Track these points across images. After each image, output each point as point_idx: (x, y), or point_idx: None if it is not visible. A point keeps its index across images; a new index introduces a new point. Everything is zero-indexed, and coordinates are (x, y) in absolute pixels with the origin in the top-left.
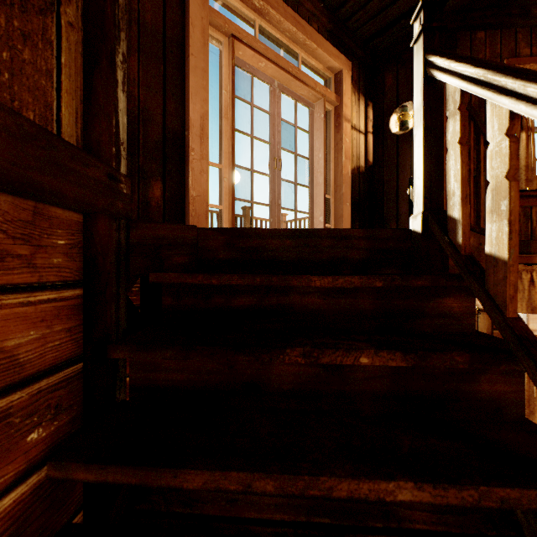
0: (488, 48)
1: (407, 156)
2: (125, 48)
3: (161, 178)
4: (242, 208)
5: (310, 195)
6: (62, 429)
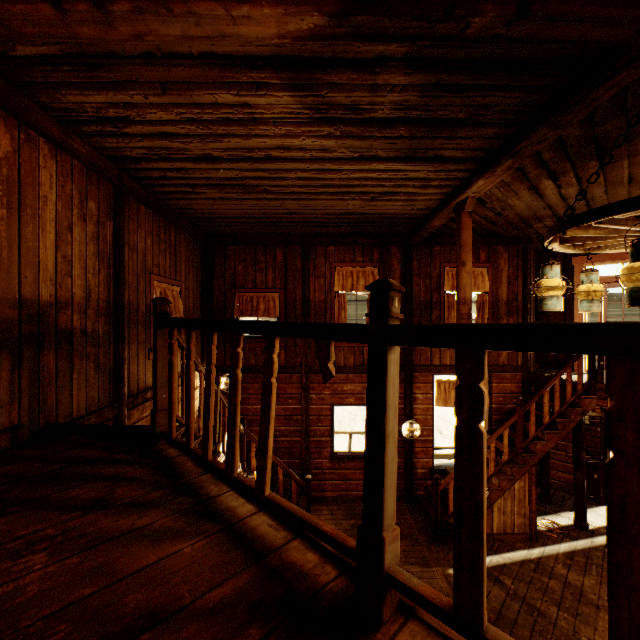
0: None
1: None
2: None
3: None
4: None
5: None
6: None
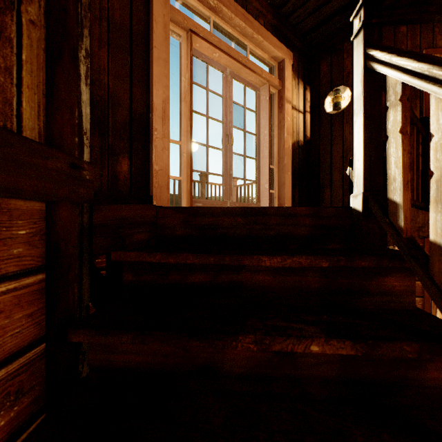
0: (409, 40)
1: (339, 132)
2: (88, 43)
3: (128, 154)
4: (199, 175)
5: (257, 165)
6: (23, 412)
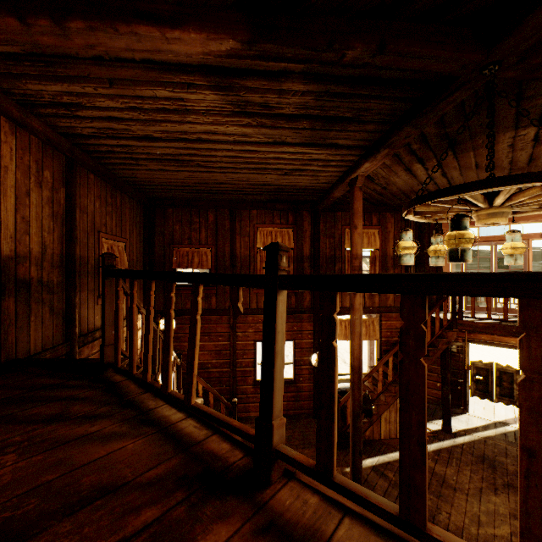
0: None
1: None
2: None
3: None
4: None
5: None
6: None
